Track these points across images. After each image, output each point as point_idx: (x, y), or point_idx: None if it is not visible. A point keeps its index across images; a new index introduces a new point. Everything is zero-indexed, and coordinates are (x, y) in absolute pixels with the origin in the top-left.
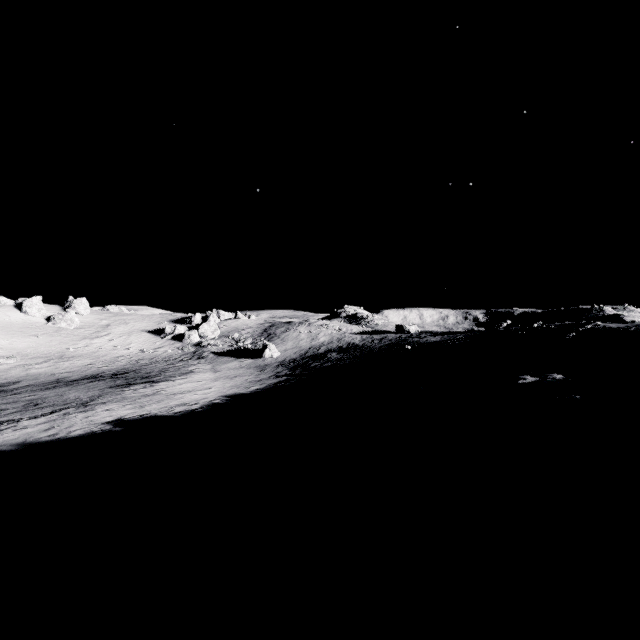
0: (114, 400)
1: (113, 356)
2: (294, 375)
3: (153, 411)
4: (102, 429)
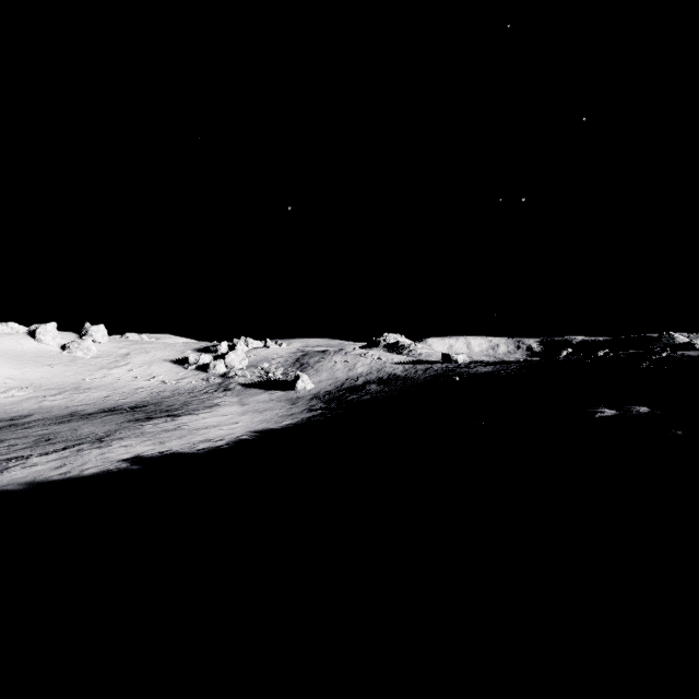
0: (132, 435)
1: (132, 388)
2: (329, 409)
3: (174, 448)
4: (118, 467)
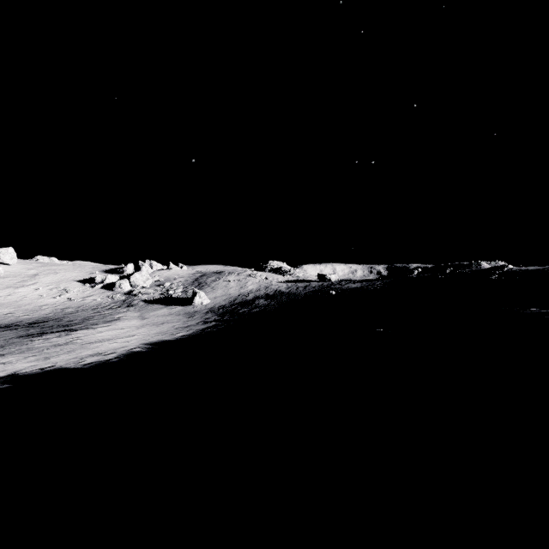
0: (16, 351)
1: (37, 305)
2: (223, 321)
3: (59, 363)
4: None
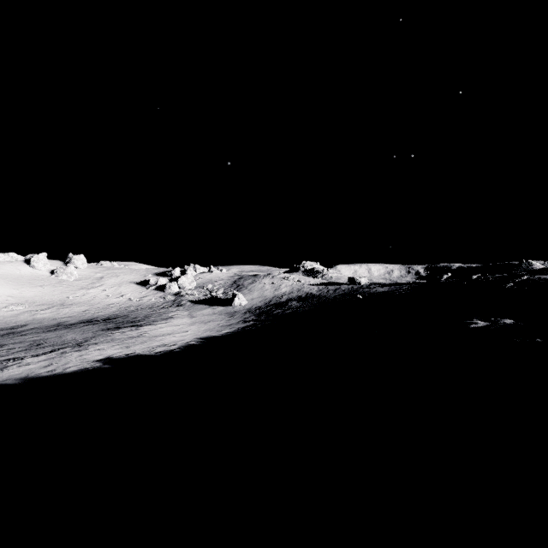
0: (104, 341)
1: (105, 304)
2: (259, 320)
3: (137, 351)
4: (93, 366)
